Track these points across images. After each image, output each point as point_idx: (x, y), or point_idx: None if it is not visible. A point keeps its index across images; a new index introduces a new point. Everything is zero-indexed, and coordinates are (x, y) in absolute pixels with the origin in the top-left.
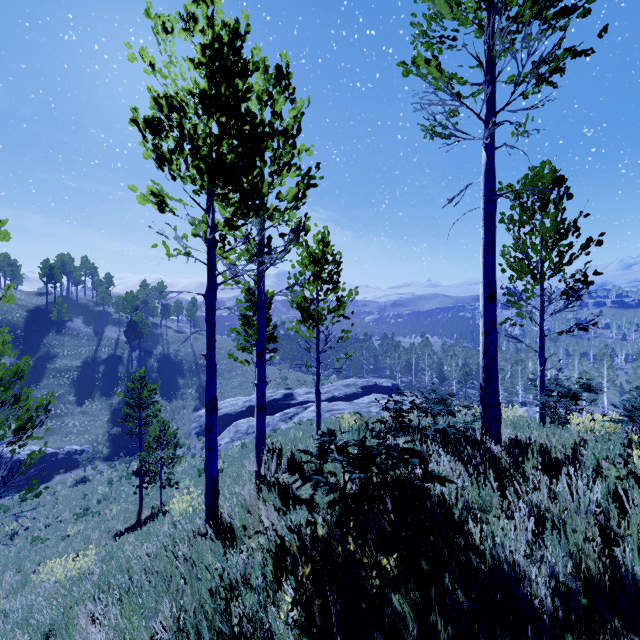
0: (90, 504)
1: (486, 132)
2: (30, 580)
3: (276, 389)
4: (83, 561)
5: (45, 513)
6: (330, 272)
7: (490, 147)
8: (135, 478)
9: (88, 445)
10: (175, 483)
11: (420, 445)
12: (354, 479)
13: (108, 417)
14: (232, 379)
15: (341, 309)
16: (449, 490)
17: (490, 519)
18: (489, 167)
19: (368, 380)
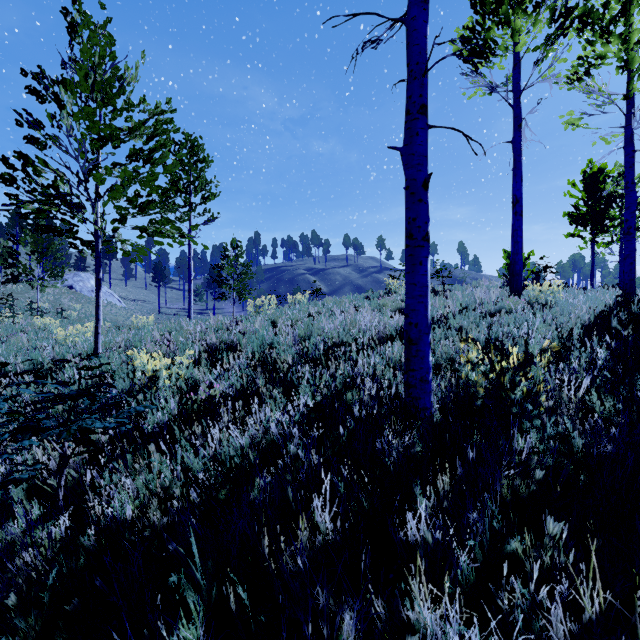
0: None
1: None
2: None
3: None
4: None
5: None
6: None
7: None
8: None
9: None
10: None
11: None
12: None
13: None
14: None
15: None
16: None
17: None
18: None
19: None
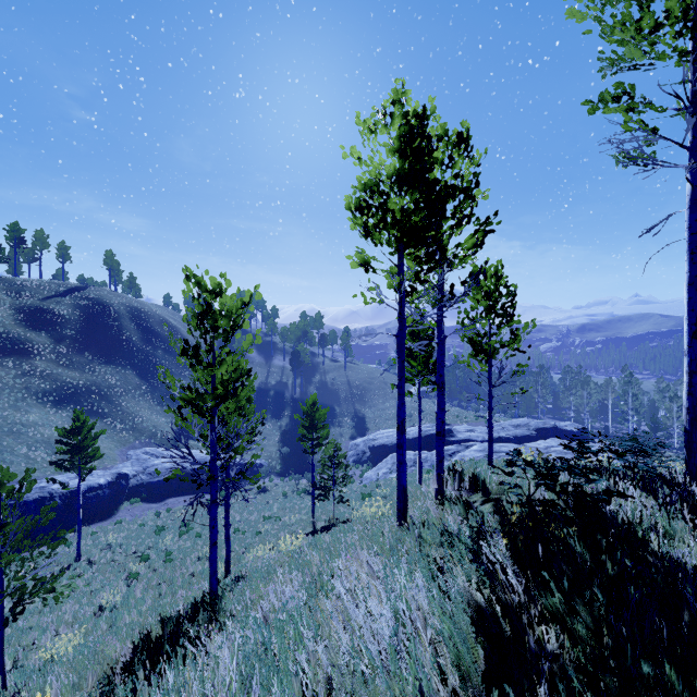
0: (272, 510)
1: (686, 169)
2: (242, 558)
3: (433, 424)
4: (297, 541)
5: (240, 511)
6: (503, 305)
7: (696, 176)
8: (304, 494)
9: (265, 460)
10: (346, 500)
11: (608, 482)
12: (540, 485)
13: (278, 437)
14: (386, 410)
15: (515, 342)
16: (632, 511)
17: (675, 540)
18: (695, 197)
19: (545, 421)
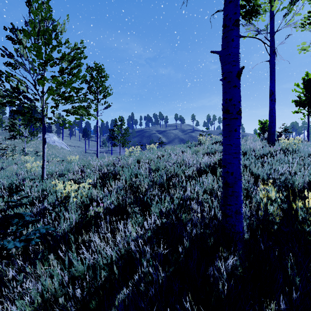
0: None
1: None
2: None
3: None
4: None
5: None
6: None
7: None
8: None
9: None
10: None
11: None
12: None
13: None
14: None
15: None
16: None
17: None
18: None
19: None
